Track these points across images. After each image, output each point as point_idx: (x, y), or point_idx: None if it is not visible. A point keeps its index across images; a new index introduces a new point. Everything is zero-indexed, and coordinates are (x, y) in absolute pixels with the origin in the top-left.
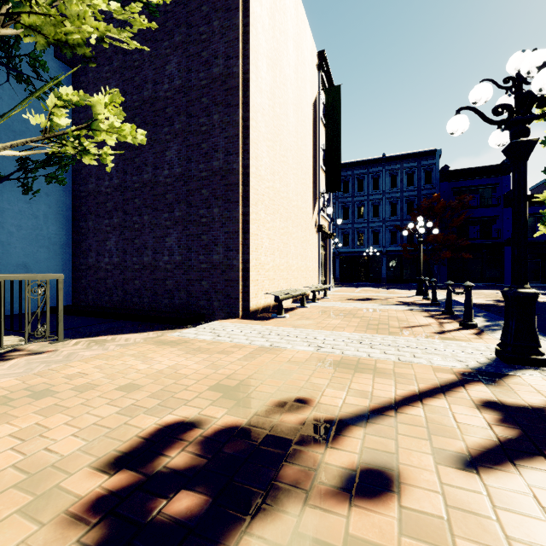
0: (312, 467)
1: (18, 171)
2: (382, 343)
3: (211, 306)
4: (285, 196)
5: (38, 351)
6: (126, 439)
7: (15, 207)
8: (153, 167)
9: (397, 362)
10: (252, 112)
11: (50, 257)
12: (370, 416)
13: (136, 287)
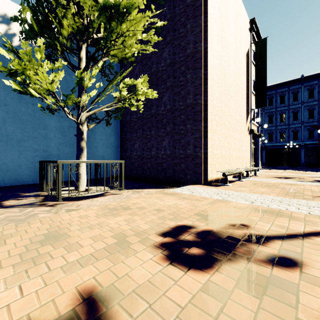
0: (252, 251)
1: (106, 116)
2: (297, 203)
3: (186, 177)
4: (228, 114)
5: (115, 193)
6: (164, 228)
7: (99, 131)
8: (156, 106)
9: (307, 214)
10: (209, 69)
11: (112, 152)
12: (286, 237)
13: (148, 166)
